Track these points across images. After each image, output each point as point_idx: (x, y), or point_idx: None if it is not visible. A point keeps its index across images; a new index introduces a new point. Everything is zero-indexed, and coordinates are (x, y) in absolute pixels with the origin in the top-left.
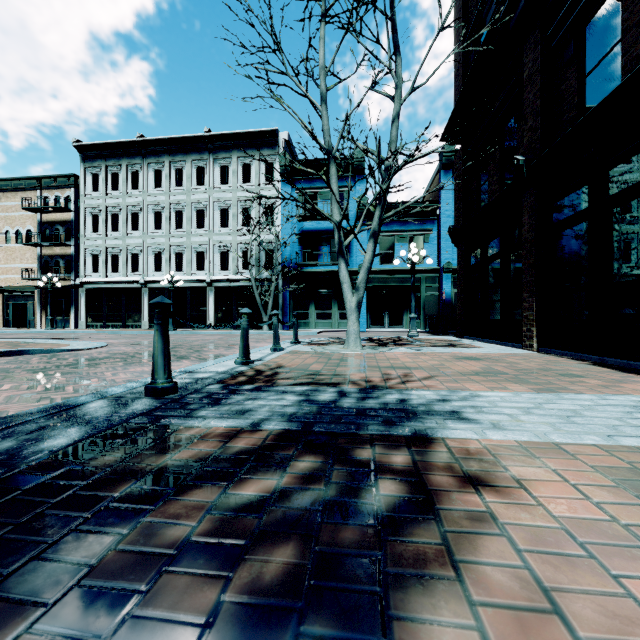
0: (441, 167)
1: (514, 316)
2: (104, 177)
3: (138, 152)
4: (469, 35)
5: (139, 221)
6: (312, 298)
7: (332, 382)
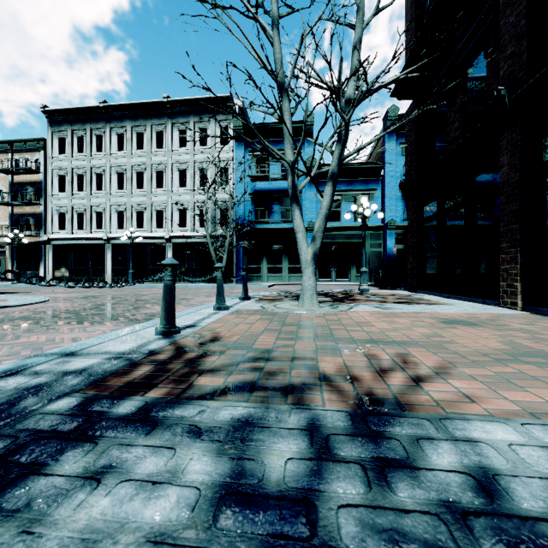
0: (385, 130)
1: (481, 270)
2: (70, 140)
3: (102, 117)
4: None
5: (103, 182)
6: (264, 253)
7: (291, 382)
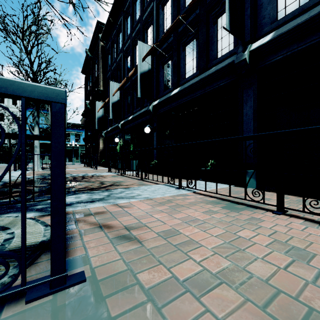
0: None
1: None
2: None
3: None
4: (86, 97)
5: None
6: None
7: None
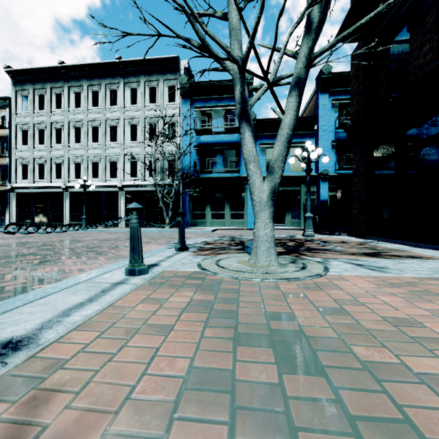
0: (319, 88)
1: None
2: (32, 98)
3: (60, 77)
4: None
5: (61, 136)
6: (208, 201)
7: None
